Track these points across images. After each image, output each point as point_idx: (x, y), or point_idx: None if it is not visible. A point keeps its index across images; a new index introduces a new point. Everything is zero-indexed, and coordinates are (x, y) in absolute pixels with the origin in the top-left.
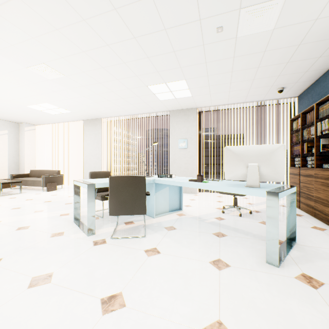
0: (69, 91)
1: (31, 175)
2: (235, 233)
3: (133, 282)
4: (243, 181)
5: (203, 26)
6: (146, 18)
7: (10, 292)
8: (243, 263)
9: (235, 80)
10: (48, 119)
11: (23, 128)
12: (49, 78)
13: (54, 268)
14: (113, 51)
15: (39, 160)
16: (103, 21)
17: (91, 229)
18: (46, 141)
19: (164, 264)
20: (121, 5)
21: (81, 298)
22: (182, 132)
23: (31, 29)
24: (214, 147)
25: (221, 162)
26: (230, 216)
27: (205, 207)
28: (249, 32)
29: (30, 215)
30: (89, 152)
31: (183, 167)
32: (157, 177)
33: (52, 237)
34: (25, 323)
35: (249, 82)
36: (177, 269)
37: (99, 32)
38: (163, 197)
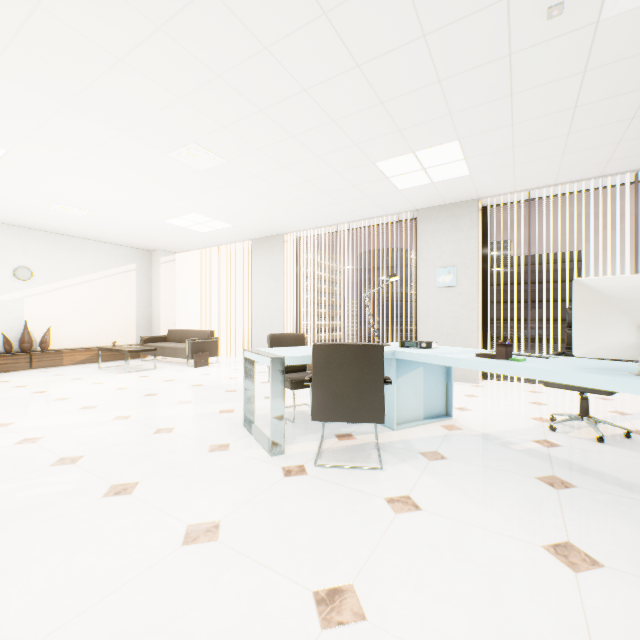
0: (232, 189)
1: (170, 338)
2: (595, 483)
3: (373, 568)
4: (604, 359)
5: (514, 12)
6: (385, 20)
7: (155, 548)
8: (639, 565)
9: (582, 126)
10: (194, 241)
11: (158, 260)
12: (201, 168)
13: (220, 512)
14: (315, 101)
15: (181, 313)
16: (299, 44)
17: (277, 444)
18: (190, 280)
19: (434, 537)
20: (336, 4)
21: (277, 584)
22: (445, 252)
23: (178, 82)
24: (507, 282)
25: (524, 314)
26: (573, 440)
27: (504, 414)
28: (634, 2)
29: (173, 408)
30: (262, 299)
31: (446, 327)
32: (398, 347)
33: (211, 452)
34: (185, 615)
35: (618, 127)
36: (466, 551)
37: (292, 67)
38: (411, 387)
